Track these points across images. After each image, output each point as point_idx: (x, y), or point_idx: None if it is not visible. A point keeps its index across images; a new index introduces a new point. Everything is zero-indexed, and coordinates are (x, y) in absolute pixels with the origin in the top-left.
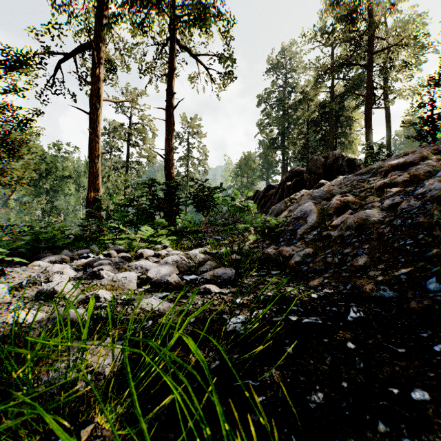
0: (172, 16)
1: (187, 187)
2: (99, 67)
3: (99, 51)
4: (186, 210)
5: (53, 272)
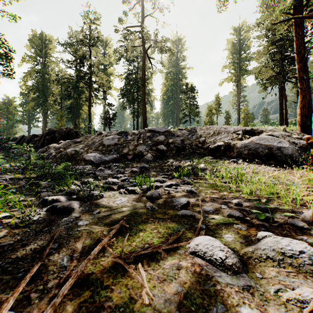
0: None
1: None
2: None
3: None
4: None
5: None
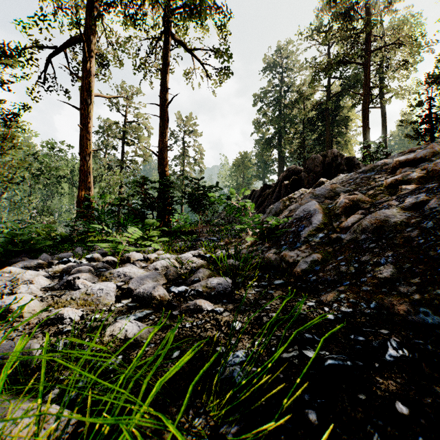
0: (166, 7)
1: (182, 186)
2: (90, 62)
3: (90, 44)
4: (182, 210)
5: (24, 280)
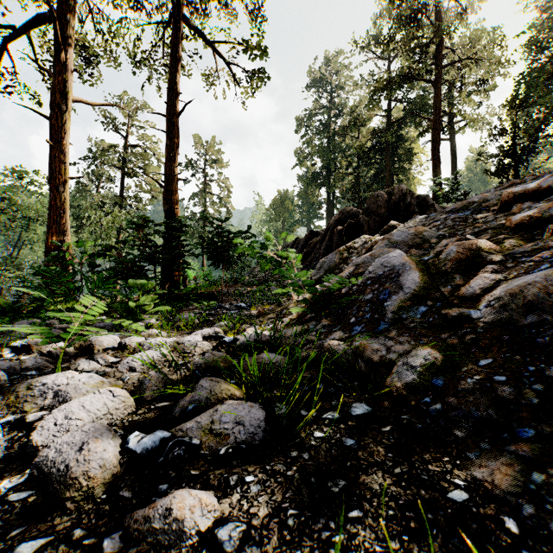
0: None
1: (204, 232)
2: (66, 51)
3: (66, 26)
4: (203, 263)
5: None
